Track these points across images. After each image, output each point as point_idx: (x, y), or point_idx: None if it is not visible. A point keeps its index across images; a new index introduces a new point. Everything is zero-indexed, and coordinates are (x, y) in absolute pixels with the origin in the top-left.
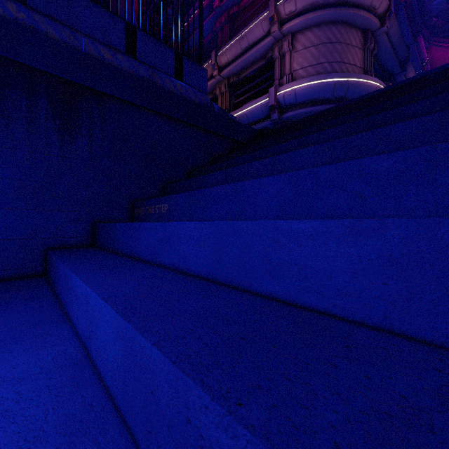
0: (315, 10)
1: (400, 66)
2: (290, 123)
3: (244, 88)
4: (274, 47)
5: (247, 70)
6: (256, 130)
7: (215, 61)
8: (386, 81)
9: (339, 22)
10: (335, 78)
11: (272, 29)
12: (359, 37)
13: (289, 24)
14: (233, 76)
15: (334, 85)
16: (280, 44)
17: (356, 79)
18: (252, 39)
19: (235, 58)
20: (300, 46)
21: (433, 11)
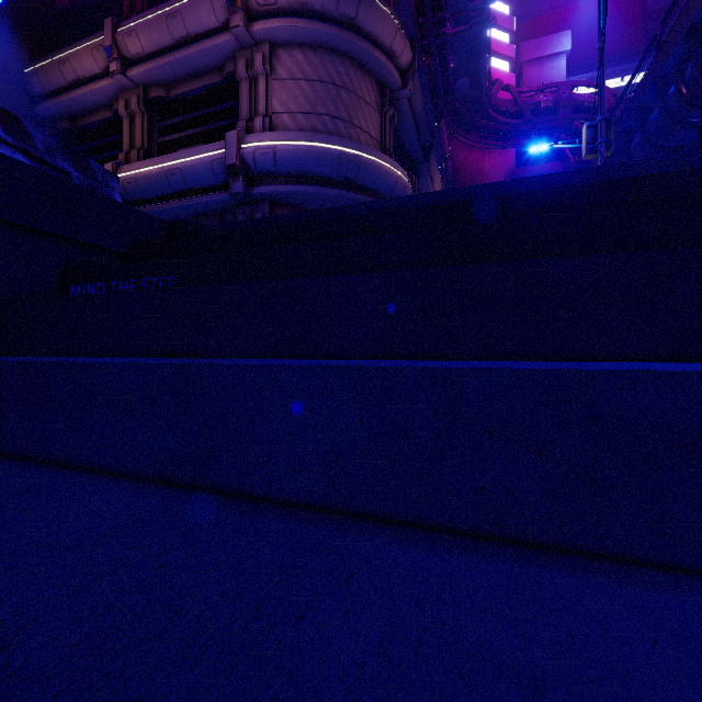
0: (309, 18)
1: (424, 154)
2: (241, 223)
3: (180, 116)
4: (238, 57)
5: (186, 84)
6: (161, 221)
7: (113, 41)
8: (407, 169)
9: (347, 55)
10: (341, 147)
11: (233, 21)
12: (375, 92)
13: (264, 23)
14: (156, 85)
15: (340, 158)
16: (250, 56)
17: (371, 157)
18: (195, 26)
19: (159, 51)
20: (285, 72)
21: (458, 93)
